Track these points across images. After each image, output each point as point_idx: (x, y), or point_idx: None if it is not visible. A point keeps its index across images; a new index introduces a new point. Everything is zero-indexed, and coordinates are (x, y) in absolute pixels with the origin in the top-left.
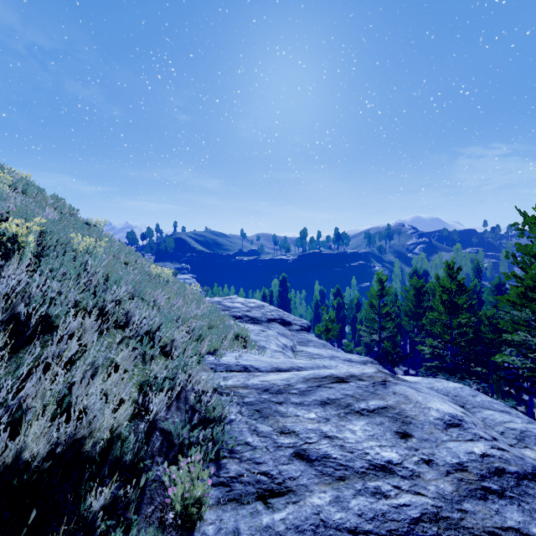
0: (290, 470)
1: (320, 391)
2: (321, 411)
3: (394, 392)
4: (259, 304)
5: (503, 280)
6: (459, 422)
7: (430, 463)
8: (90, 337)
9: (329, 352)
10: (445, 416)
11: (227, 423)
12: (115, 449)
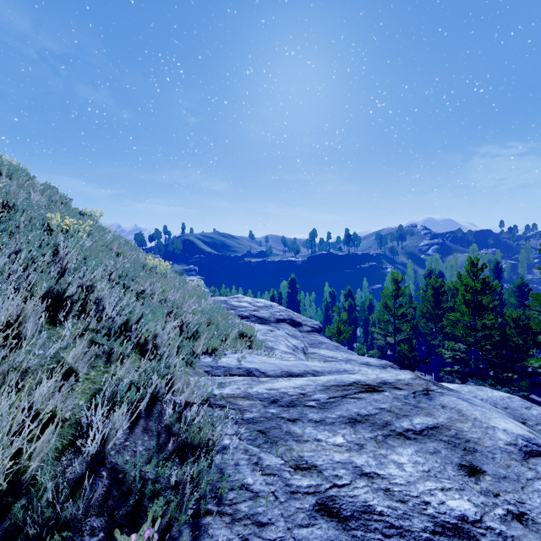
0: (312, 538)
1: (346, 403)
2: (350, 433)
3: (443, 405)
4: (267, 304)
5: (526, 281)
6: (539, 449)
7: (522, 519)
8: (31, 327)
9: (344, 354)
10: (518, 440)
11: (217, 451)
12: (13, 510)
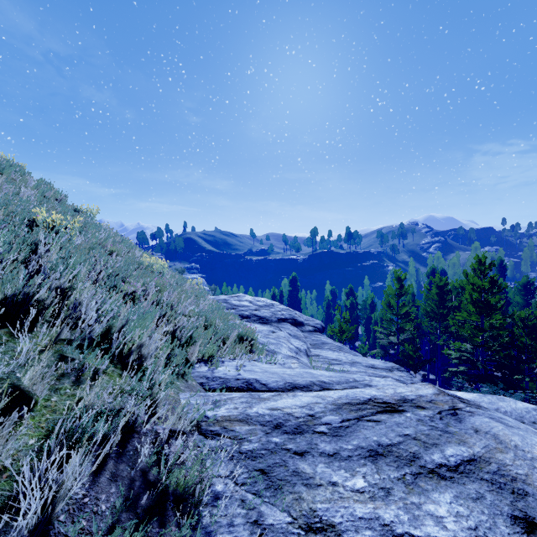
0: None
1: (363, 429)
2: (372, 472)
3: (475, 428)
4: (268, 303)
5: (532, 279)
6: None
7: None
8: None
9: (348, 356)
10: None
11: (206, 503)
12: None
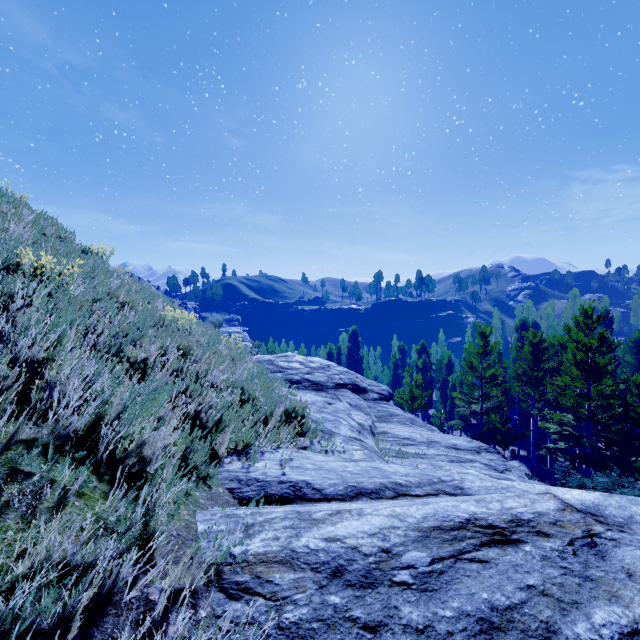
0: None
1: (464, 576)
2: None
3: (627, 570)
4: (323, 364)
5: None
6: None
7: None
8: None
9: (424, 434)
10: None
11: None
12: None
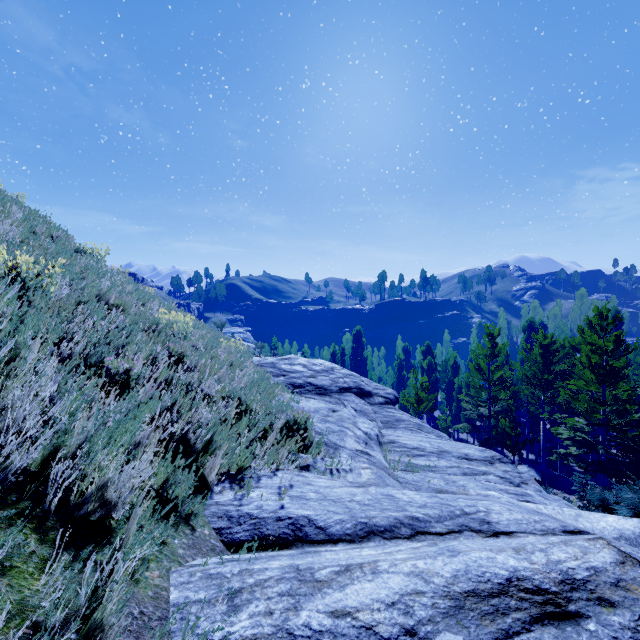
0: None
1: None
2: None
3: None
4: (327, 366)
5: None
6: None
7: None
8: None
9: (433, 442)
10: None
11: None
12: None
